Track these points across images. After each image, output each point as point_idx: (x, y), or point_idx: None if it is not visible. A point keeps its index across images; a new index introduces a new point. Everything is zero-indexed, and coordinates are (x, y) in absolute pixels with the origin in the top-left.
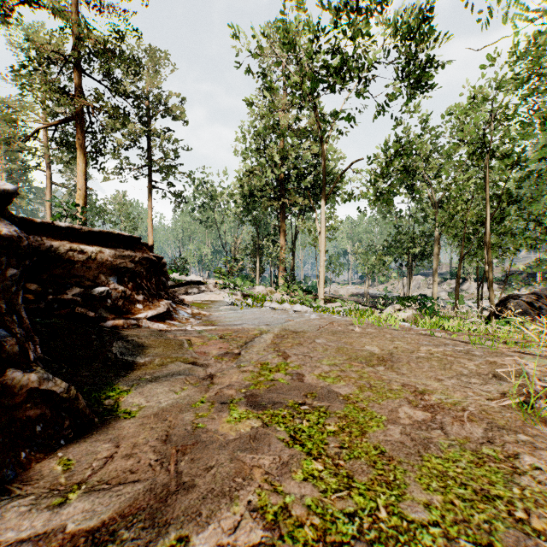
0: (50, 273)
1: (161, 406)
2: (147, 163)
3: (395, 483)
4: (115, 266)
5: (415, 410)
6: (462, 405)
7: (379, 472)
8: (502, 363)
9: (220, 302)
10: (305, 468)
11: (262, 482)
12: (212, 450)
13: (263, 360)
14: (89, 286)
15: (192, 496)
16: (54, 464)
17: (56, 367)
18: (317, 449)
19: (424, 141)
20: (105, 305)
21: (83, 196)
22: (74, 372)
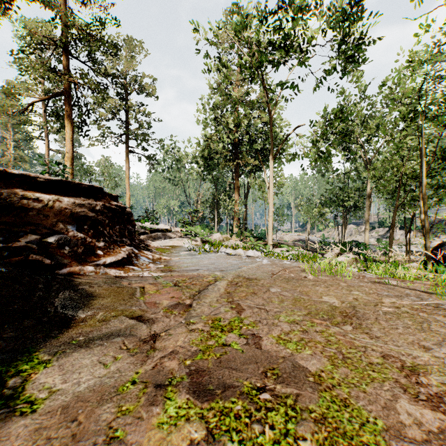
0: (2, 220)
1: (77, 390)
2: (124, 132)
3: None
4: (75, 214)
5: (420, 407)
6: None
7: None
8: None
9: (182, 248)
10: None
11: None
12: None
13: (215, 314)
14: (46, 234)
15: None
16: None
17: None
18: None
19: (358, 109)
20: (63, 252)
21: (70, 158)
22: None
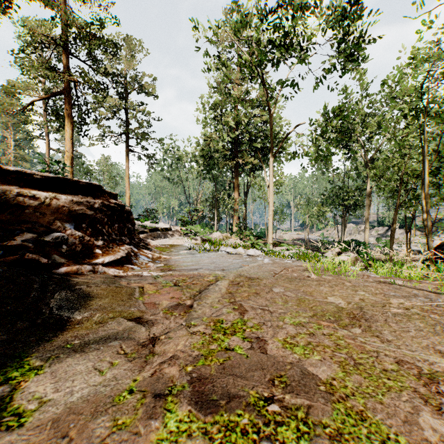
0: None
1: (70, 401)
2: (124, 131)
3: None
4: (72, 212)
5: None
6: None
7: None
8: None
9: (182, 247)
10: None
11: None
12: None
13: (217, 316)
14: (42, 232)
15: None
16: None
17: None
18: None
19: (358, 108)
20: (60, 251)
21: (70, 157)
22: None
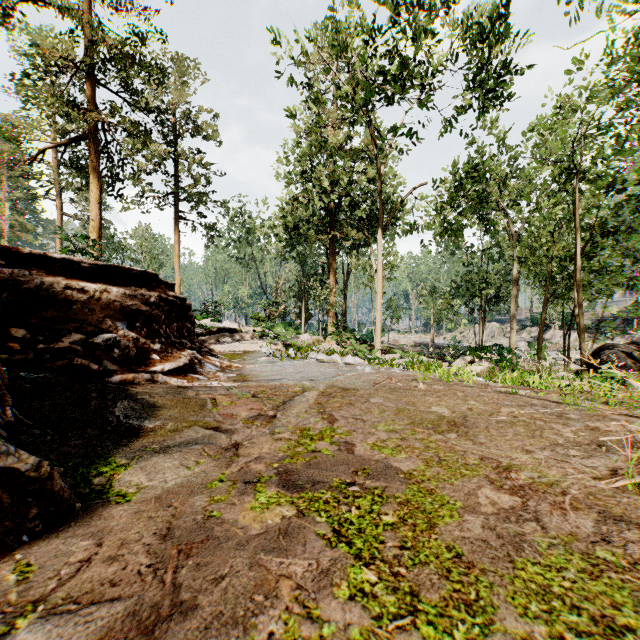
0: (42, 315)
1: (166, 486)
2: (173, 190)
3: (478, 604)
4: (125, 308)
5: (500, 493)
6: (562, 486)
7: (454, 586)
8: (606, 429)
9: (257, 353)
10: (352, 580)
11: (291, 601)
12: (226, 551)
13: (304, 424)
14: (91, 333)
15: (191, 623)
16: (7, 571)
17: (39, 434)
18: (369, 551)
19: (500, 163)
20: (112, 356)
21: (97, 228)
22: (62, 440)
